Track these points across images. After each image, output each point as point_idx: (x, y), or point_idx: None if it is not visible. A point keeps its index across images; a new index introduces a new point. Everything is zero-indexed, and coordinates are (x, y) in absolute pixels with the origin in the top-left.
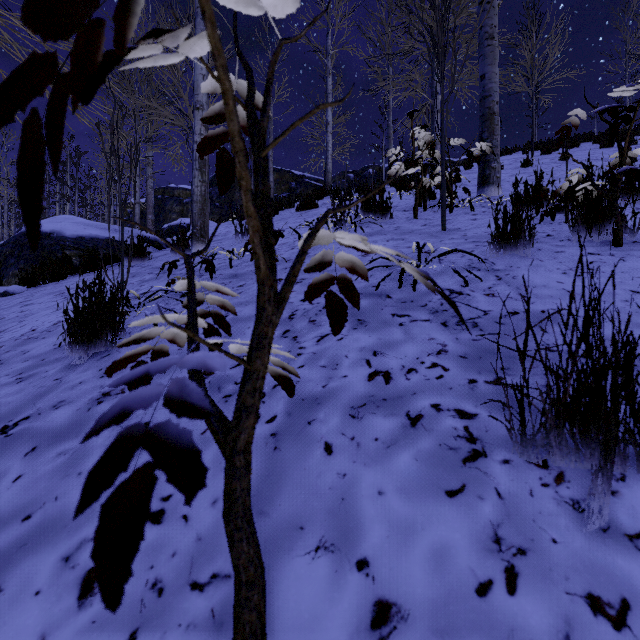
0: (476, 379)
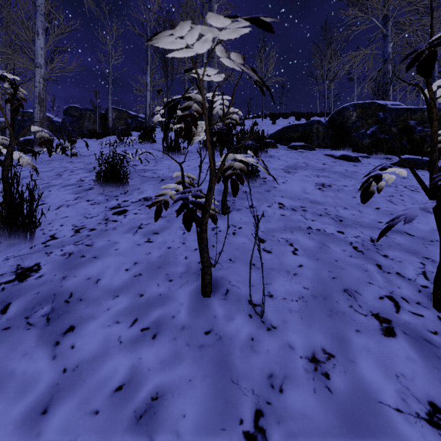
0: None
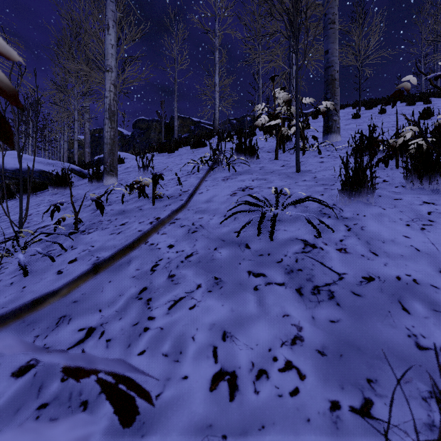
0: (339, 401)
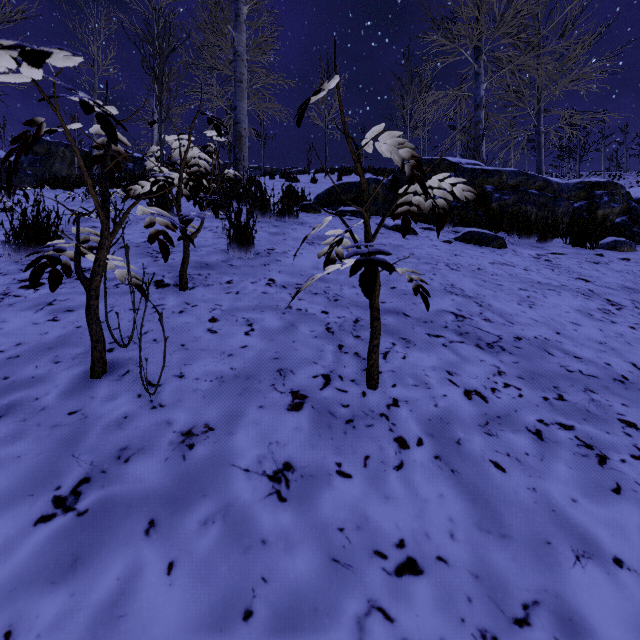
0: None
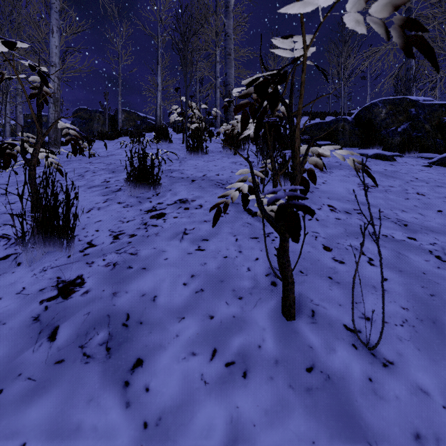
0: None
